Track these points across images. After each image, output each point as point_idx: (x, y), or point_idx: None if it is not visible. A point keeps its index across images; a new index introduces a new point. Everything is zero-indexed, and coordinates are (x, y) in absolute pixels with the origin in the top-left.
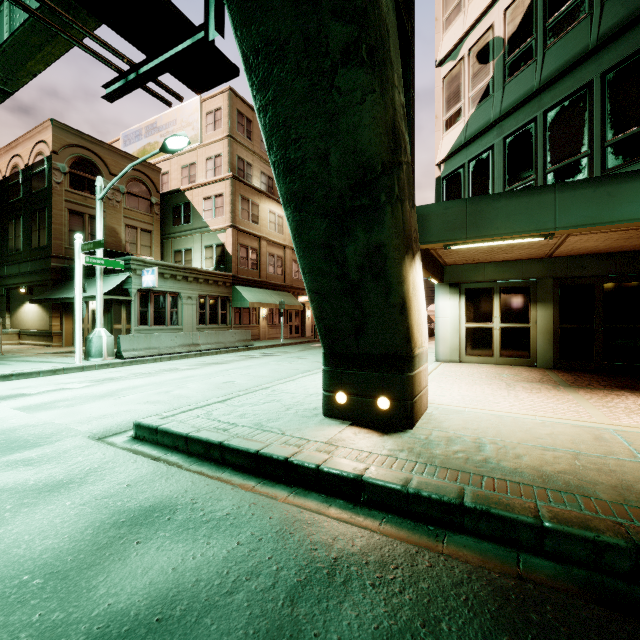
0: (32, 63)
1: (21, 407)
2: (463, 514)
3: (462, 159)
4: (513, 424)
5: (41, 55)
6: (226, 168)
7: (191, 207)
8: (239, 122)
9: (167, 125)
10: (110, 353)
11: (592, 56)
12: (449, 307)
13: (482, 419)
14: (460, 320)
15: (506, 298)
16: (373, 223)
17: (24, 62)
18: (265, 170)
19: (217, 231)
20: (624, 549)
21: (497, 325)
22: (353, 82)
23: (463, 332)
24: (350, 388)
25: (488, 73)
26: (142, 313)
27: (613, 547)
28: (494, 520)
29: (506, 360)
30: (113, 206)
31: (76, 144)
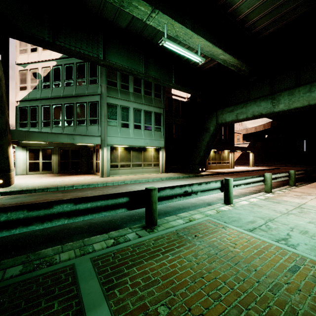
0: None
1: None
2: (23, 191)
3: (27, 104)
4: (38, 182)
5: None
6: None
7: None
8: None
9: None
10: None
11: (62, 98)
12: (22, 155)
13: (30, 183)
14: (27, 159)
15: (44, 152)
16: (0, 140)
17: None
18: None
19: None
20: (46, 188)
21: (41, 161)
22: None
23: (28, 164)
24: None
25: (37, 82)
26: None
27: (45, 189)
28: (28, 191)
29: (44, 172)
30: None
31: None
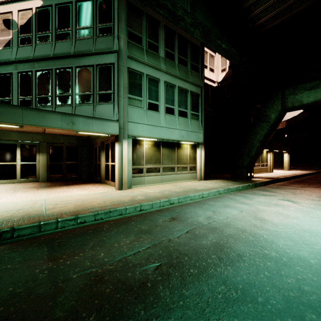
0: None
1: None
2: None
3: None
4: (0, 206)
5: None
6: None
7: None
8: None
9: None
10: None
11: (52, 59)
12: None
13: None
14: None
15: (24, 150)
16: None
17: None
18: None
19: None
20: (9, 230)
21: (19, 163)
22: None
23: None
24: None
25: (10, 34)
26: None
27: (6, 231)
28: None
29: (24, 180)
30: None
31: None
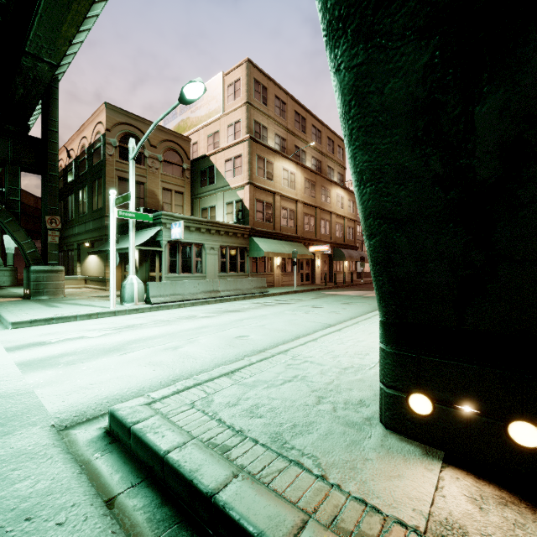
0: (65, 27)
1: (25, 362)
2: None
3: None
4: None
5: (71, 16)
6: (244, 132)
7: (215, 169)
8: (256, 89)
9: (196, 102)
10: (140, 298)
11: None
12: None
13: None
14: None
15: None
16: None
17: (59, 28)
18: (279, 132)
19: (236, 189)
20: None
21: None
22: None
23: None
24: (439, 390)
25: None
26: (171, 262)
27: None
28: None
29: None
30: (153, 172)
31: (124, 122)
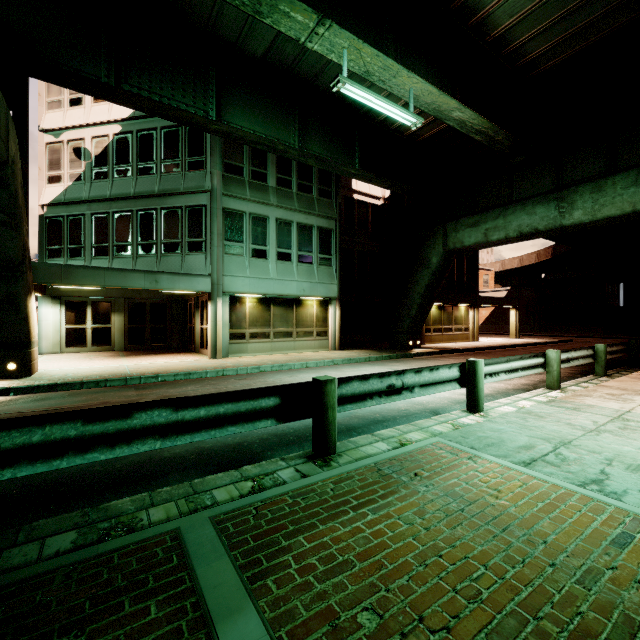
0: None
1: None
2: (58, 387)
3: (63, 212)
4: (85, 369)
5: None
6: None
7: None
8: None
9: None
10: None
11: (133, 199)
12: (52, 313)
13: (70, 370)
14: (61, 323)
15: (96, 308)
16: (12, 283)
17: None
18: None
19: None
20: (104, 381)
21: (90, 326)
22: (7, 233)
23: (64, 331)
24: None
25: (82, 167)
26: None
27: (101, 381)
28: (69, 385)
29: (96, 348)
30: None
31: None
